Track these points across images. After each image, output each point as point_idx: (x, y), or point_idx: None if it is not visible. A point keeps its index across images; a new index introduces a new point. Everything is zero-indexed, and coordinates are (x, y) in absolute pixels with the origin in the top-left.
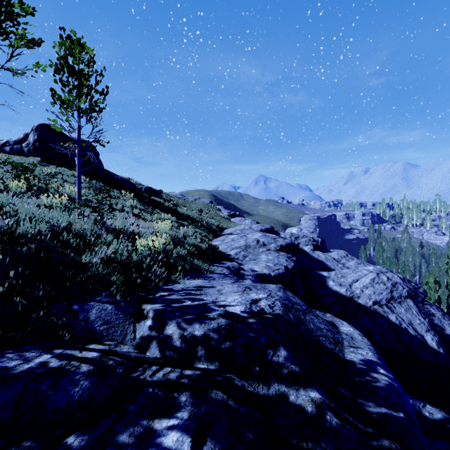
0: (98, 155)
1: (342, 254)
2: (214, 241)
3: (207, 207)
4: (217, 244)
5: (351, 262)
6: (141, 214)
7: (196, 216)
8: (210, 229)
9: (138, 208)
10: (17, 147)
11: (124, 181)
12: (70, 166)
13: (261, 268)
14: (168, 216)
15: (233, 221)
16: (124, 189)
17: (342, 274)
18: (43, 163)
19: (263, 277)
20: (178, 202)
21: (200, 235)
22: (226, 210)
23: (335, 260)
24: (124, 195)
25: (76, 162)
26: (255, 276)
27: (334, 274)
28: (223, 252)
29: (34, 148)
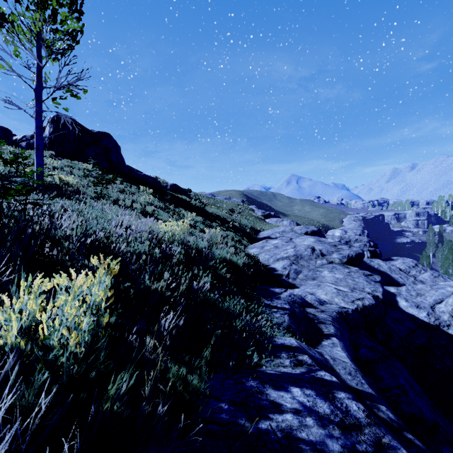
0: (118, 149)
1: (410, 264)
2: (250, 248)
3: (238, 207)
4: (255, 252)
5: (425, 274)
6: (157, 212)
7: (227, 216)
8: (244, 232)
9: (154, 205)
10: (33, 141)
11: (147, 178)
12: (87, 161)
13: (329, 296)
14: (192, 216)
15: (269, 222)
16: (145, 185)
17: (417, 291)
18: (58, 158)
19: (345, 319)
20: (207, 201)
21: (232, 242)
22: (259, 210)
23: (402, 271)
24: (143, 192)
25: (34, 125)
26: (338, 323)
27: (405, 291)
28: (265, 263)
29: (50, 142)
